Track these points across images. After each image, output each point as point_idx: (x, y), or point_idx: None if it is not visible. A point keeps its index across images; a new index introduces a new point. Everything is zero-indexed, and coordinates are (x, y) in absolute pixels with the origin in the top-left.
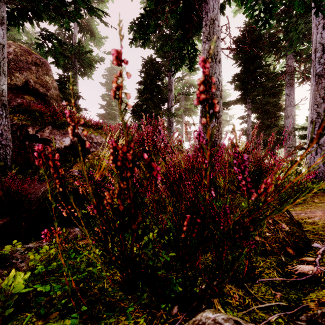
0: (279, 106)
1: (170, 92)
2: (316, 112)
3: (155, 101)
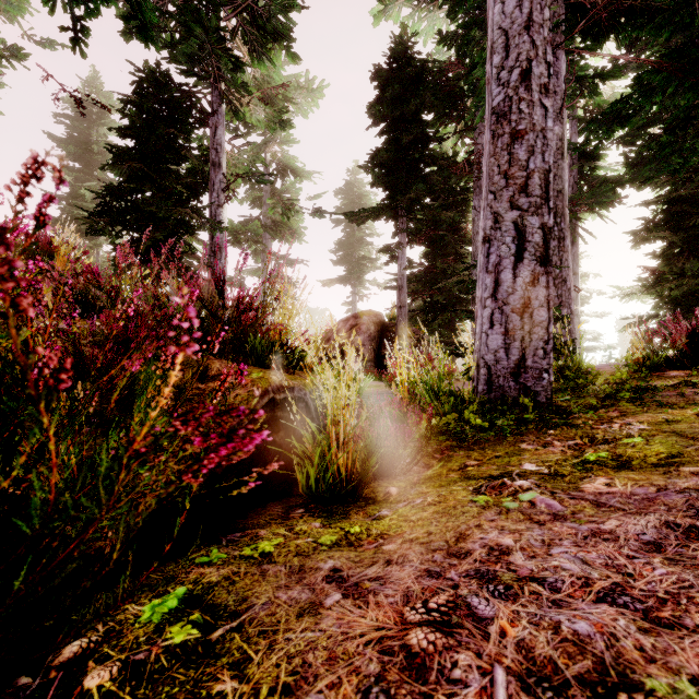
0: (463, 233)
1: (215, 170)
2: (491, 214)
3: (167, 185)
